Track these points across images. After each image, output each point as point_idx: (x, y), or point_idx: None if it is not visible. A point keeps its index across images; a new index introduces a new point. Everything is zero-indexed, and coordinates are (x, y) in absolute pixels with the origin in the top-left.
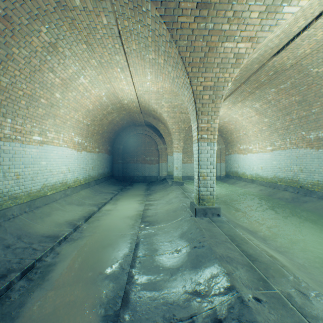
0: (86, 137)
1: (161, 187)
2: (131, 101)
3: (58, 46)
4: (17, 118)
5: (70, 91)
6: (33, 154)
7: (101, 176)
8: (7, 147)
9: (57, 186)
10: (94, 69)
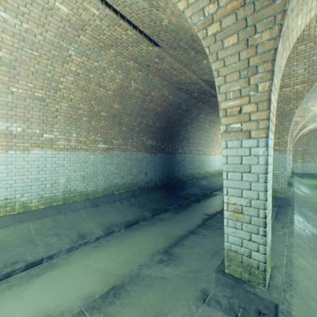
0: None
1: None
2: None
3: None
4: (209, 148)
5: None
6: (211, 159)
7: None
8: (207, 157)
9: (217, 171)
10: None
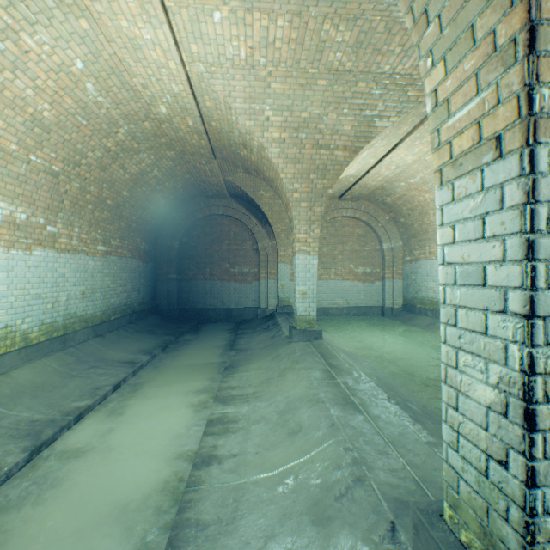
0: (52, 209)
1: (264, 343)
2: (177, 106)
3: None
4: None
5: None
6: None
7: (116, 312)
8: None
9: None
10: None
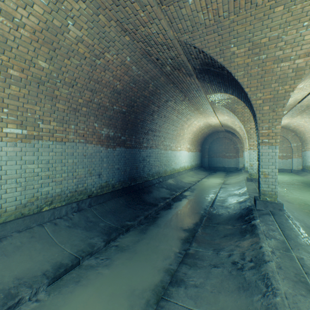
0: (191, 144)
1: (236, 174)
2: (216, 123)
3: (190, 117)
4: (176, 143)
5: (189, 127)
6: (178, 155)
7: (196, 165)
8: (174, 153)
9: (182, 168)
10: (200, 118)
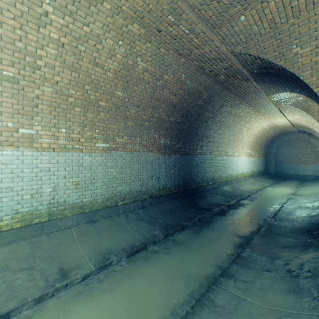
0: (251, 148)
1: (314, 184)
2: (284, 124)
3: (250, 119)
4: (233, 147)
5: (249, 130)
6: (235, 160)
7: (258, 172)
8: (231, 158)
9: (241, 175)
10: (262, 119)
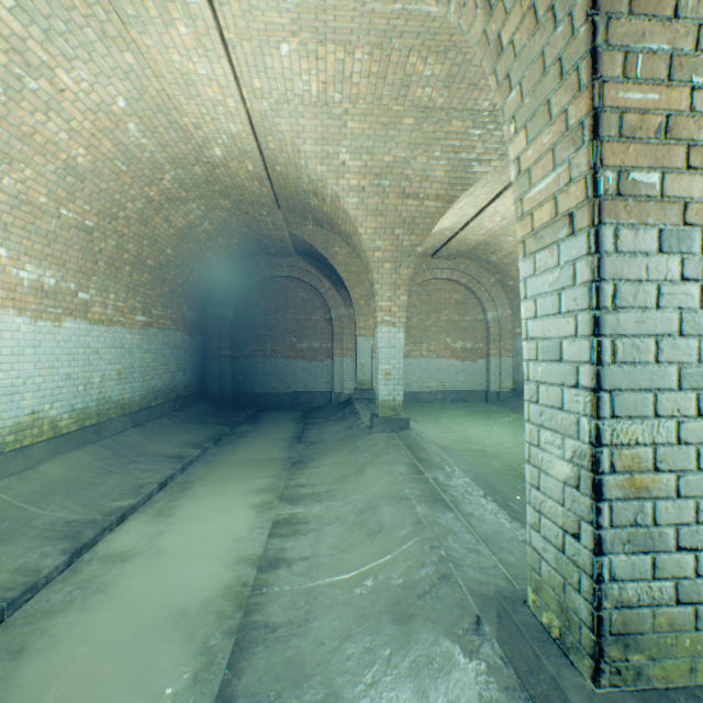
0: (84, 272)
1: (339, 434)
2: (235, 148)
3: None
4: None
5: None
6: None
7: (158, 397)
8: None
9: None
10: None
